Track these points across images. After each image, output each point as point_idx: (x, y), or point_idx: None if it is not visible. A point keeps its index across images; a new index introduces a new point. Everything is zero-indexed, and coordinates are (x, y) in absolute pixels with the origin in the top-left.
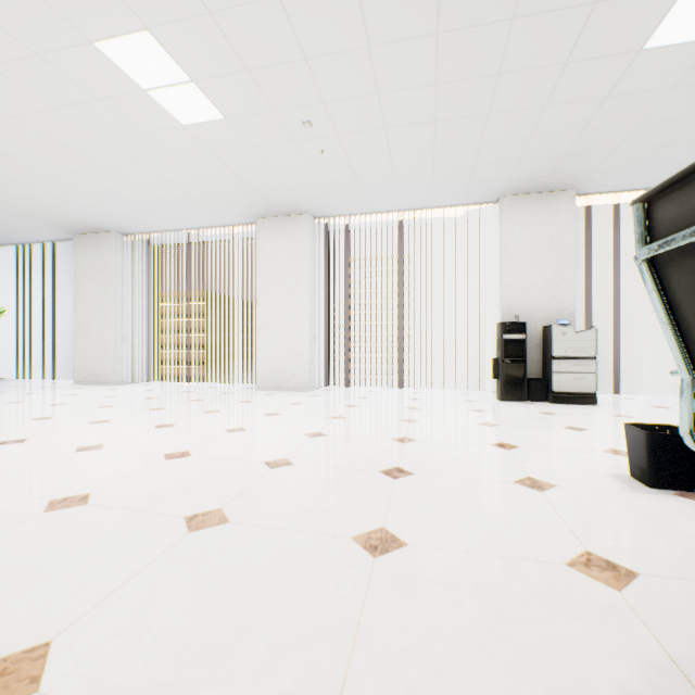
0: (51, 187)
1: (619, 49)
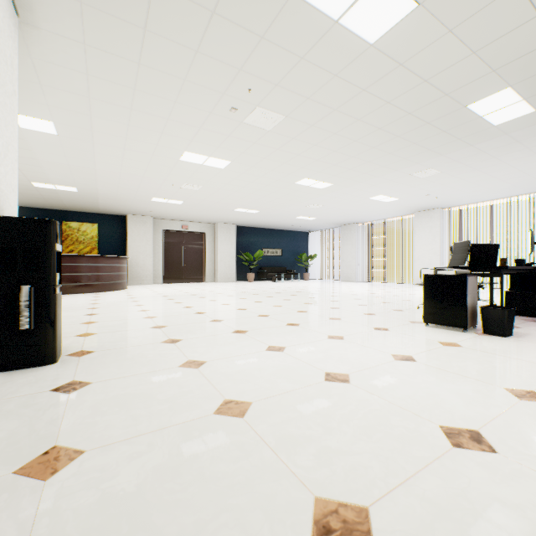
0: (342, 217)
1: None
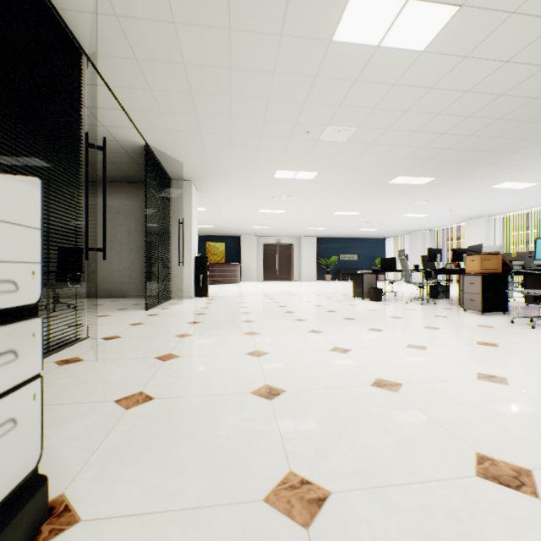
0: (399, 227)
1: (513, 190)
